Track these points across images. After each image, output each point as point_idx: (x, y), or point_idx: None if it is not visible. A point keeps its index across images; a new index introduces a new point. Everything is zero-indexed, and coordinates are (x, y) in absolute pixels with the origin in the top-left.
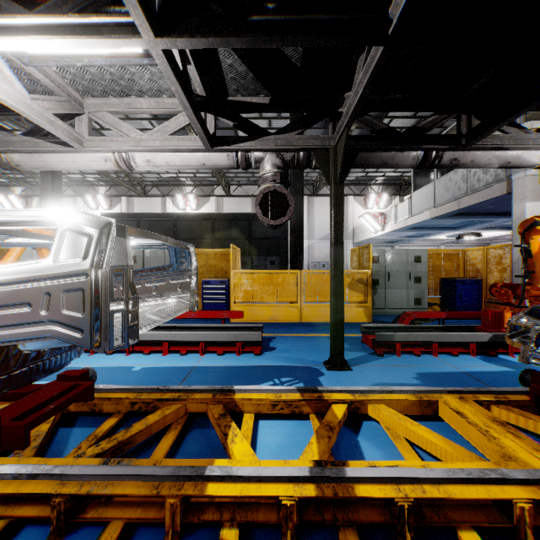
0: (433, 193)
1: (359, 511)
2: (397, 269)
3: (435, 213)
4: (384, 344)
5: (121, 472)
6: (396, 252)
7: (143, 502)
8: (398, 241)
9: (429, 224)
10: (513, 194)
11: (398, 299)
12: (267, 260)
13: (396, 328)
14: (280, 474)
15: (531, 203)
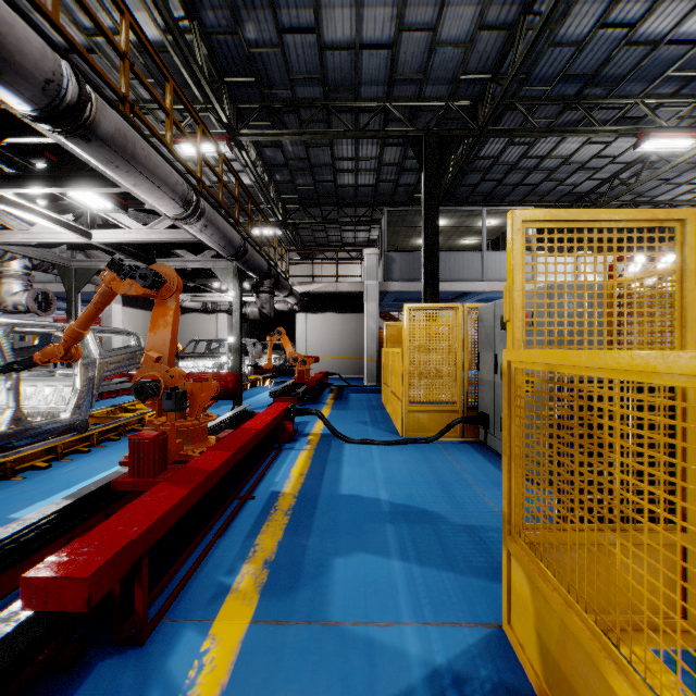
0: None
1: None
2: None
3: None
4: None
5: (129, 417)
6: None
7: (133, 426)
8: None
9: None
10: None
11: None
12: None
13: None
14: None
15: (116, 305)
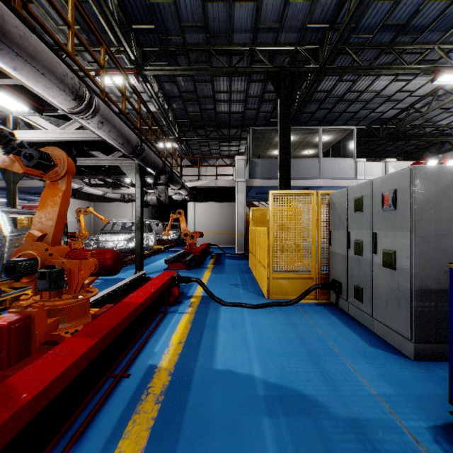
0: None
1: None
2: None
3: None
4: None
5: None
6: None
7: None
8: None
9: None
10: None
11: None
12: None
13: None
14: None
15: None
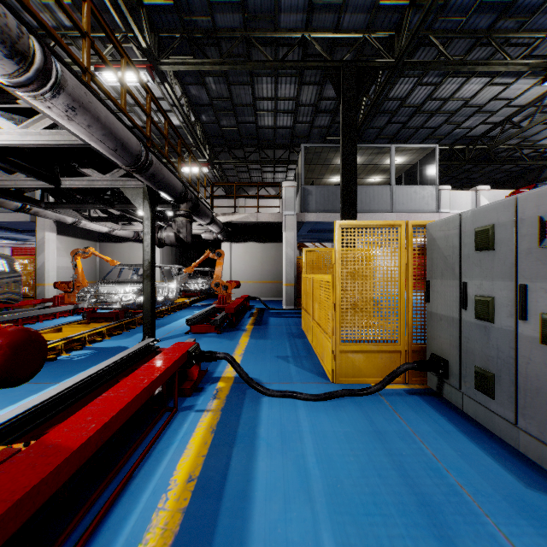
0: None
1: (75, 345)
2: None
3: None
4: None
5: None
6: None
7: None
8: None
9: None
10: (38, 224)
11: None
12: None
13: None
14: (54, 341)
15: (50, 233)
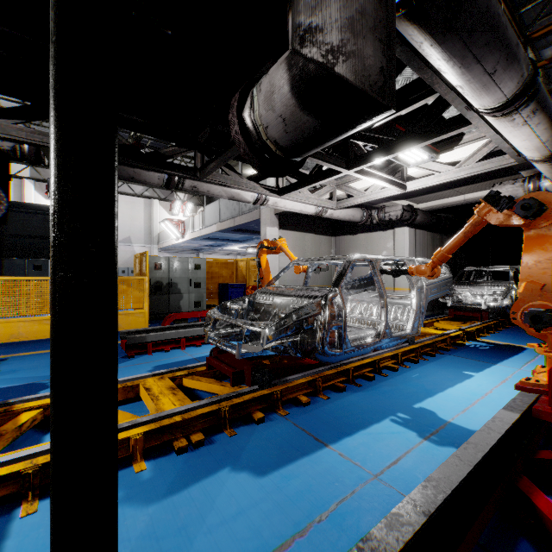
0: (219, 210)
1: None
2: (180, 276)
3: (220, 227)
4: (137, 346)
5: None
6: (178, 260)
7: None
8: (202, 249)
9: (220, 235)
10: (261, 220)
11: (181, 303)
12: (29, 263)
13: (158, 330)
14: None
15: (270, 228)
